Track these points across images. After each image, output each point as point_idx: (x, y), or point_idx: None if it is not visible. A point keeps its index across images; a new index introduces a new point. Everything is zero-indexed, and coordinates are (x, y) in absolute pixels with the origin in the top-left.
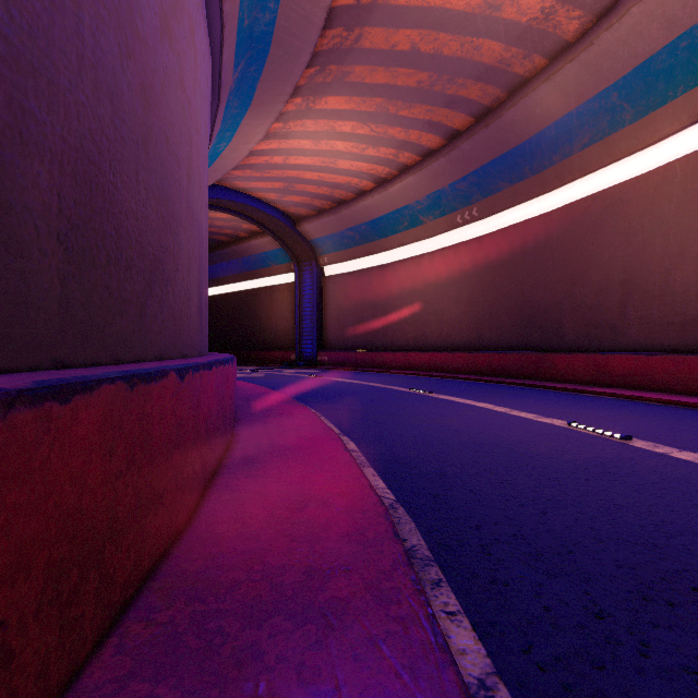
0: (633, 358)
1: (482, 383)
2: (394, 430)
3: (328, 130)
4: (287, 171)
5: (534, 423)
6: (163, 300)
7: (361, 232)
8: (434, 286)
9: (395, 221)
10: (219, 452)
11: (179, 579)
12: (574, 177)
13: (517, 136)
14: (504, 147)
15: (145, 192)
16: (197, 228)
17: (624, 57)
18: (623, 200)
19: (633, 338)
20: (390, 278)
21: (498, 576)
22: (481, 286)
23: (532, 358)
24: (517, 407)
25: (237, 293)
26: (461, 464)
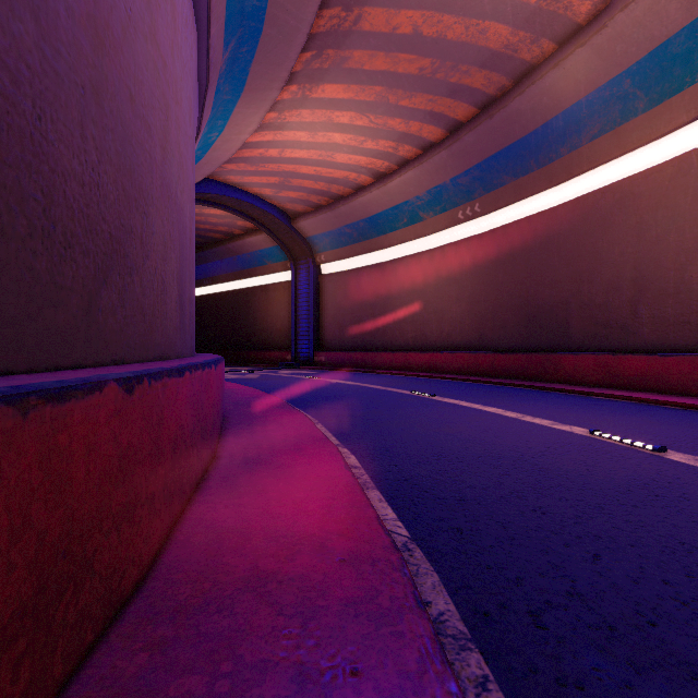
0: (646, 359)
1: (486, 385)
2: (399, 440)
3: (325, 121)
4: (282, 165)
5: (553, 431)
6: (125, 291)
7: (359, 229)
8: (434, 284)
9: (394, 218)
10: (196, 473)
11: (106, 694)
12: (582, 170)
13: (523, 127)
14: (508, 139)
15: (96, 153)
16: (177, 212)
17: (639, 40)
18: (634, 193)
19: (645, 338)
20: (389, 276)
21: (566, 669)
22: (483, 284)
23: (538, 358)
24: (529, 412)
25: (232, 292)
26: (482, 484)
